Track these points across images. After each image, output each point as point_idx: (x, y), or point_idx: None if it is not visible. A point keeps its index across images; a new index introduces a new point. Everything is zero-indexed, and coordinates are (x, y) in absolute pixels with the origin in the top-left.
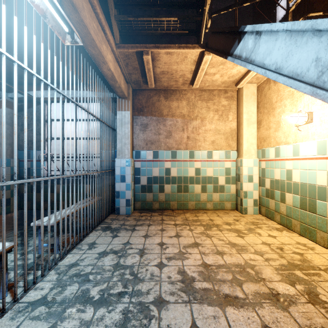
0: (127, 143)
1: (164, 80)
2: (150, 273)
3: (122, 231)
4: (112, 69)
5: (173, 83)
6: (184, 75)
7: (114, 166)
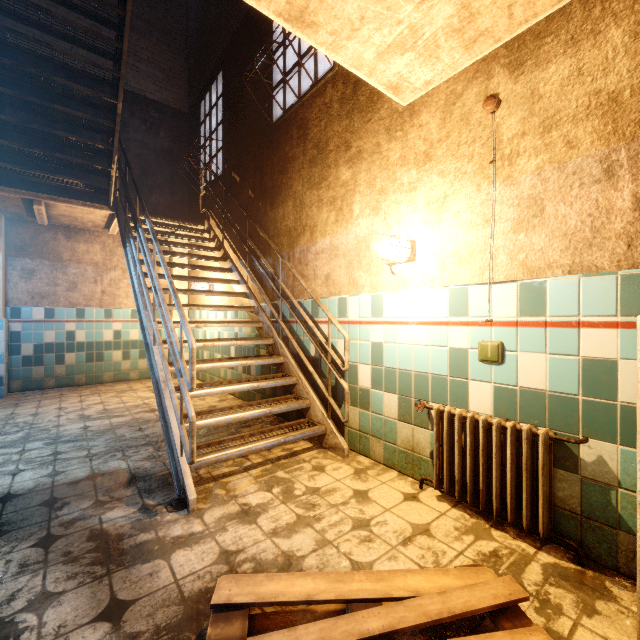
0: None
1: (64, 219)
2: (48, 420)
3: None
4: None
5: (80, 224)
6: (95, 221)
7: None
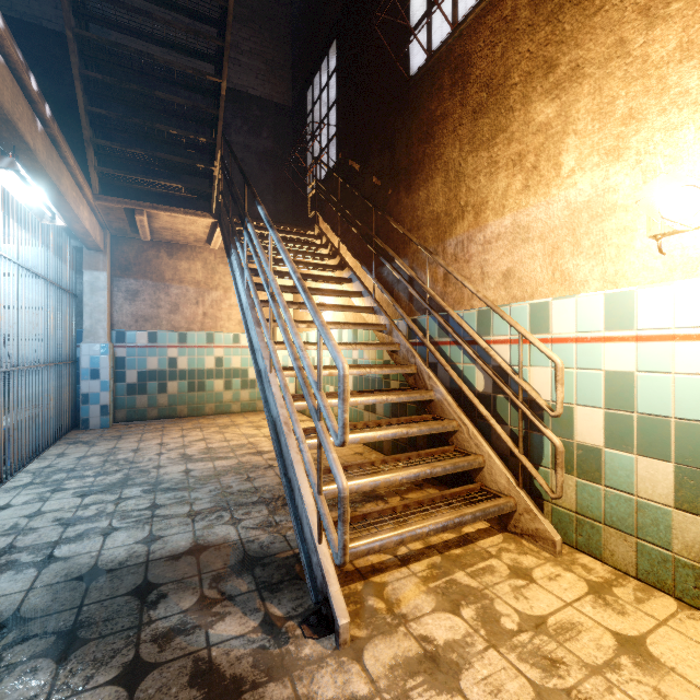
0: (104, 320)
1: (166, 234)
2: (149, 458)
3: (102, 442)
4: (88, 227)
5: (182, 239)
6: (196, 234)
7: (76, 355)
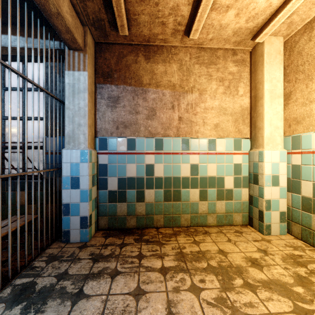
0: (83, 124)
1: (143, 20)
2: None
3: (49, 306)
4: None
5: (159, 30)
6: (178, 7)
7: None
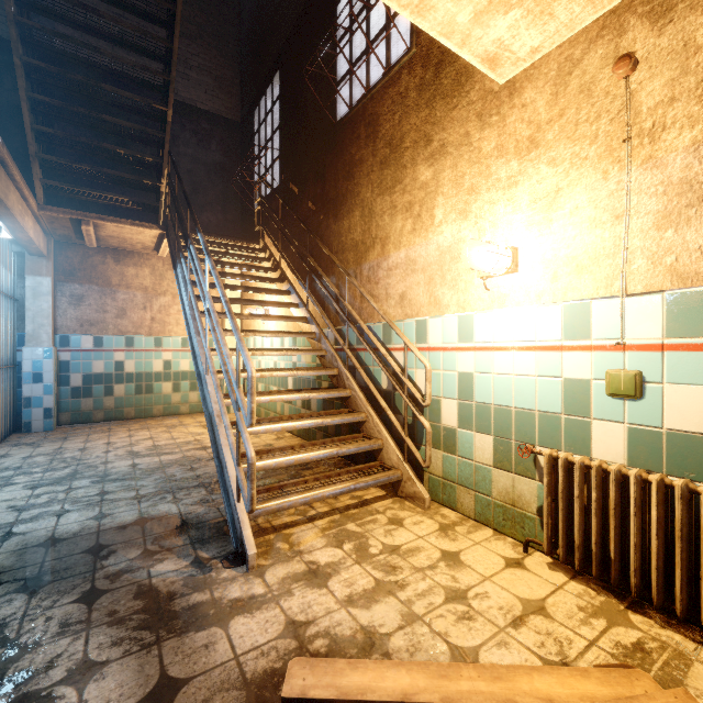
0: (47, 325)
1: (113, 241)
2: (96, 456)
3: (47, 443)
4: (32, 236)
5: (129, 246)
6: (144, 242)
7: (17, 359)
